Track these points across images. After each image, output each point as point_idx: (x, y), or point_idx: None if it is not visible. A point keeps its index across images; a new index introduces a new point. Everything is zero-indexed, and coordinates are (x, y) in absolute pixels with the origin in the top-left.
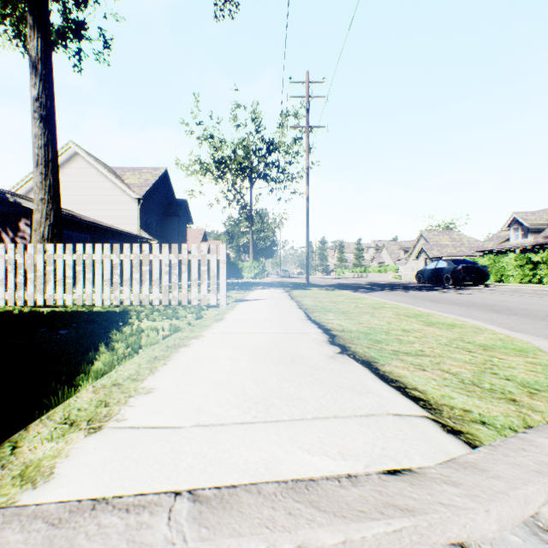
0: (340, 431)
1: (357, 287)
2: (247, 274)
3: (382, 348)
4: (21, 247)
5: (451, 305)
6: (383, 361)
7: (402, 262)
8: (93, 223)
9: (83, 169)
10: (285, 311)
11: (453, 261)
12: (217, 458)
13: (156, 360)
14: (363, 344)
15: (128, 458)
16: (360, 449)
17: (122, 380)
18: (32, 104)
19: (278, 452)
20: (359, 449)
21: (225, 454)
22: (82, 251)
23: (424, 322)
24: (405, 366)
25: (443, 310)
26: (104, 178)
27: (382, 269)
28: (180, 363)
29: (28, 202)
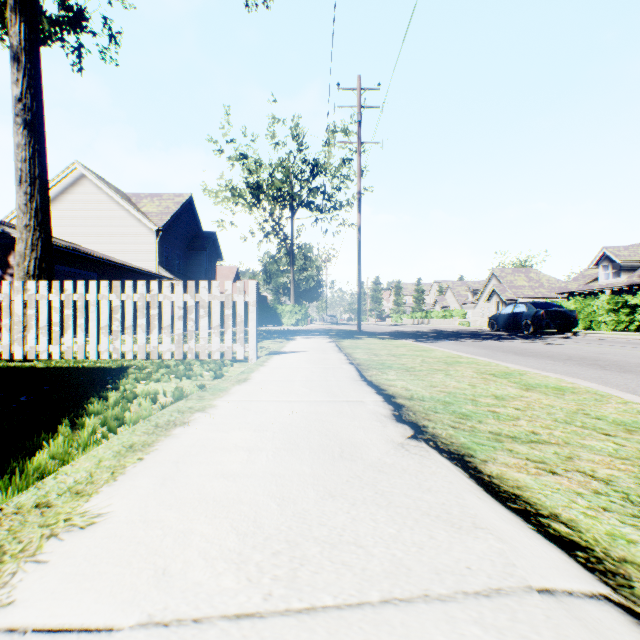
0: None
1: (419, 335)
2: (288, 320)
3: (474, 427)
4: None
5: (541, 358)
6: (482, 454)
7: (469, 306)
8: (100, 258)
9: (91, 195)
10: (331, 367)
11: (534, 304)
12: None
13: (129, 451)
14: (445, 421)
15: None
16: None
17: (55, 495)
18: (14, 106)
19: None
20: None
21: None
22: (72, 290)
23: (519, 384)
24: (521, 465)
25: (534, 365)
26: (115, 205)
27: (447, 314)
28: (164, 458)
29: None
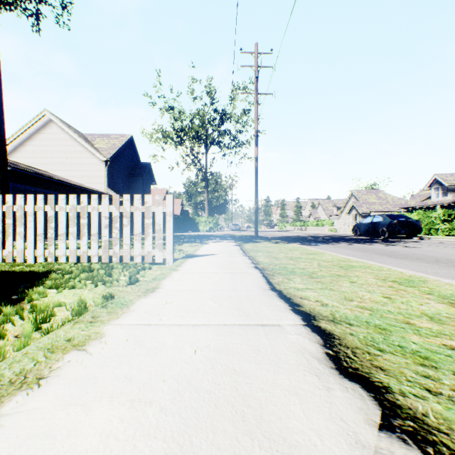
0: None
1: (302, 239)
2: (203, 227)
3: None
4: None
5: (414, 261)
6: None
7: (335, 217)
8: (60, 180)
9: (56, 135)
10: (239, 272)
11: (388, 216)
12: None
13: None
14: (407, 374)
15: None
16: None
17: None
18: None
19: None
20: None
21: None
22: (12, 202)
23: (435, 295)
24: None
25: (415, 268)
26: (75, 142)
27: (319, 223)
28: None
29: None
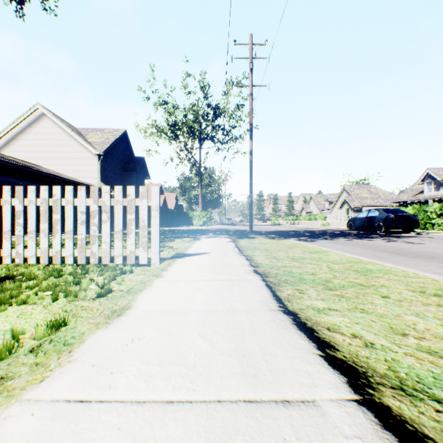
0: None
1: (297, 234)
2: (197, 222)
3: None
4: None
5: (430, 260)
6: None
7: (327, 211)
8: (50, 174)
9: (49, 129)
10: (236, 280)
11: (384, 210)
12: None
13: None
14: None
15: None
16: None
17: None
18: None
19: None
20: None
21: None
22: None
23: None
24: None
25: (437, 270)
26: (68, 136)
27: (312, 217)
28: None
29: None
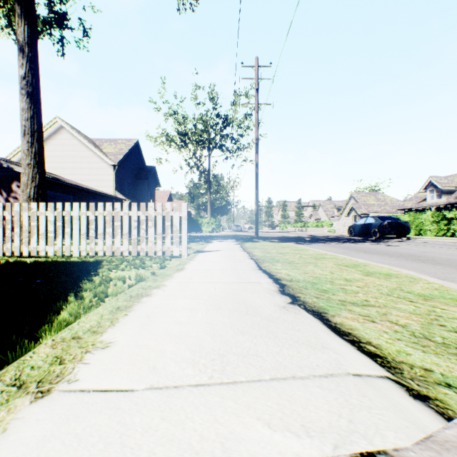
0: (300, 397)
1: (299, 239)
2: (206, 228)
3: (329, 297)
4: (9, 205)
5: (382, 255)
6: (332, 312)
7: (335, 218)
8: (75, 185)
9: (67, 140)
10: (238, 261)
11: (379, 218)
12: (169, 434)
13: (118, 310)
14: (311, 294)
15: (70, 434)
16: (324, 421)
17: (82, 333)
18: (20, 82)
19: (236, 426)
20: (324, 422)
21: (178, 428)
22: (62, 209)
23: (362, 272)
24: (354, 318)
25: (376, 260)
26: (85, 148)
27: (319, 224)
28: (140, 314)
29: (19, 167)
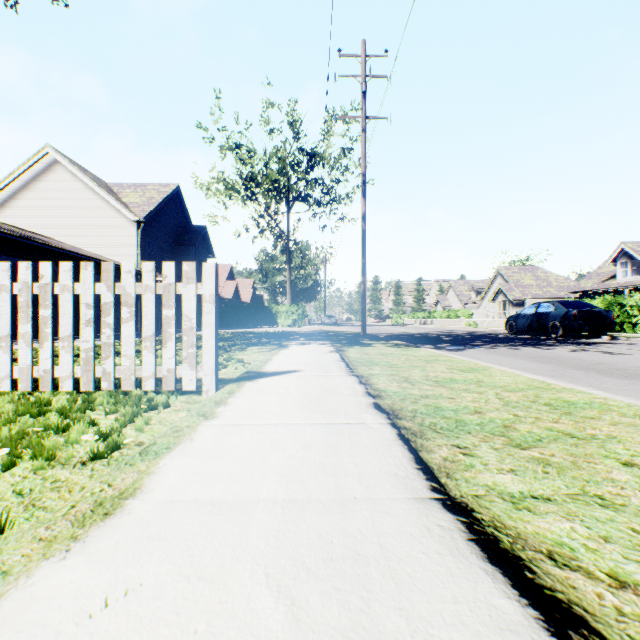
0: None
1: (433, 339)
2: (284, 320)
3: None
4: None
5: None
6: None
7: (473, 306)
8: (62, 249)
9: (65, 183)
10: (344, 424)
11: (563, 303)
12: None
13: None
14: None
15: None
16: None
17: None
18: None
19: None
20: None
21: None
22: None
23: None
24: None
25: None
26: (92, 194)
27: (451, 314)
28: None
29: None
